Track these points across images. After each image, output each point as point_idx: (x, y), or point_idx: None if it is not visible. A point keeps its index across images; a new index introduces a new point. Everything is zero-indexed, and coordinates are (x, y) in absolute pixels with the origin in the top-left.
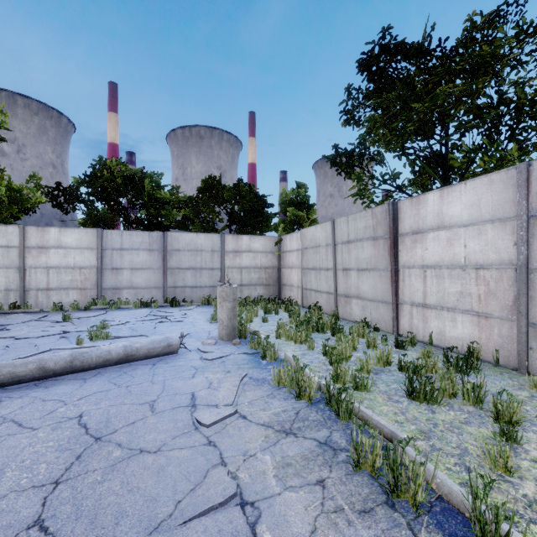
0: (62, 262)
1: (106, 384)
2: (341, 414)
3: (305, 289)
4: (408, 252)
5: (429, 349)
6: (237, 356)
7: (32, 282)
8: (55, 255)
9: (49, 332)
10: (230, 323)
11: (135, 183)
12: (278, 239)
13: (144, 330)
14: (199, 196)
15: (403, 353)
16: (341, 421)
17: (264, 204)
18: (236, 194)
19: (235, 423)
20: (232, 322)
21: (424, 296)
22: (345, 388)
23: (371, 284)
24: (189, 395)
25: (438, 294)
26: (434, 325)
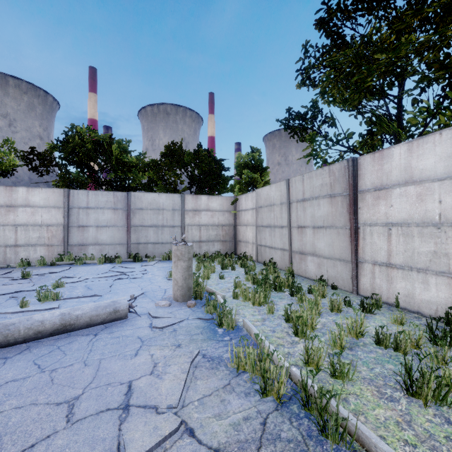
0: (30, 220)
1: (28, 367)
2: (327, 430)
3: (260, 245)
4: (369, 210)
5: (402, 315)
6: (190, 322)
7: (0, 239)
8: (23, 213)
9: (1, 291)
10: (185, 283)
11: (104, 148)
12: (235, 199)
13: (99, 288)
14: (162, 160)
15: (371, 318)
16: (327, 442)
17: (221, 167)
18: (195, 158)
19: (177, 446)
20: (187, 282)
21: (388, 255)
22: (333, 395)
23: (327, 241)
24: (124, 387)
25: (405, 254)
26: (400, 287)
